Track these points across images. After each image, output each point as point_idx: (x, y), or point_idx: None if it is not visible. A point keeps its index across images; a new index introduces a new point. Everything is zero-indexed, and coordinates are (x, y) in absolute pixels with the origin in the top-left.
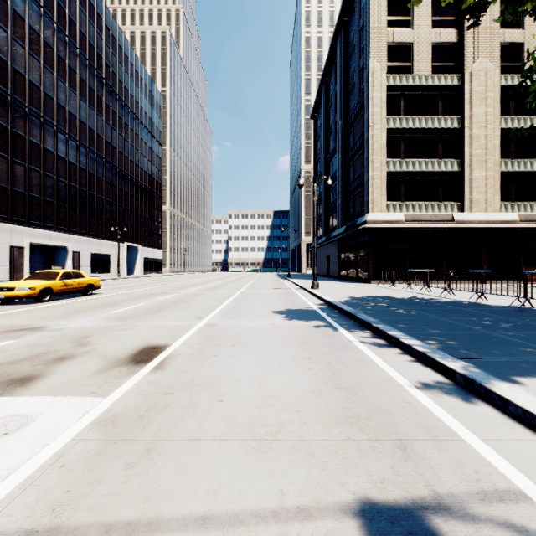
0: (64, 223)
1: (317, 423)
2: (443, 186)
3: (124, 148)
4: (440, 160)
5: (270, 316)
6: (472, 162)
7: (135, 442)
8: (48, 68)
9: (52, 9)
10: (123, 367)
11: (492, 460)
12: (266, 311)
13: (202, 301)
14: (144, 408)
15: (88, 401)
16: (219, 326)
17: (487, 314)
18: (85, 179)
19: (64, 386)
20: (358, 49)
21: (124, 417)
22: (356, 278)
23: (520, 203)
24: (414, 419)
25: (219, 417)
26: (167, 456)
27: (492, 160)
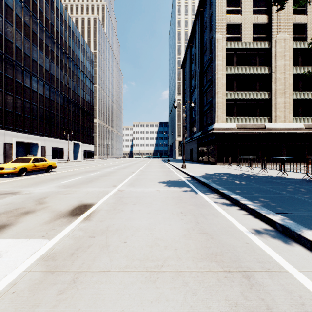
0: (36, 129)
1: (189, 258)
2: (259, 107)
3: (71, 86)
4: (257, 92)
5: (157, 185)
6: (276, 93)
7: (66, 273)
8: (27, 38)
9: (29, 4)
10: (64, 218)
11: (309, 287)
12: (155, 182)
13: (116, 176)
14: (75, 247)
15: (38, 242)
16: (126, 191)
17: (289, 184)
18: (48, 104)
19: (25, 231)
20: (209, 27)
21: (61, 254)
22: (208, 162)
23: (305, 117)
24: (253, 255)
25: (124, 254)
26: (86, 284)
27: (288, 92)
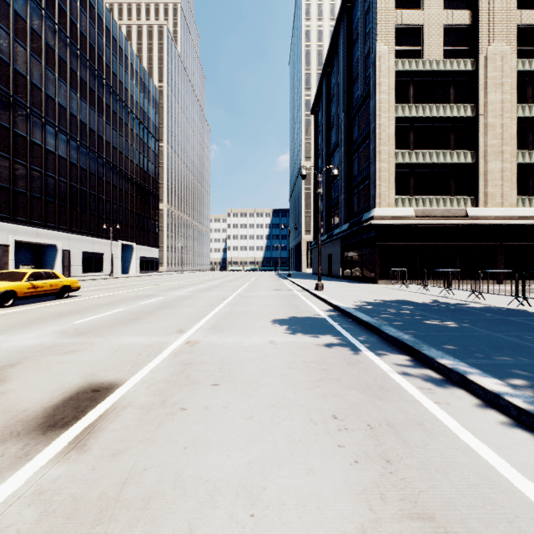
0: (53, 220)
1: None
2: (455, 179)
3: (118, 143)
4: (452, 151)
5: (270, 329)
6: (487, 153)
7: None
8: (36, 56)
9: None
10: (17, 441)
11: None
12: (265, 321)
13: (190, 307)
14: None
15: None
16: (203, 345)
17: None
18: (76, 174)
19: None
20: (363, 35)
21: None
22: (361, 278)
23: None
24: None
25: None
26: None
27: (509, 151)
